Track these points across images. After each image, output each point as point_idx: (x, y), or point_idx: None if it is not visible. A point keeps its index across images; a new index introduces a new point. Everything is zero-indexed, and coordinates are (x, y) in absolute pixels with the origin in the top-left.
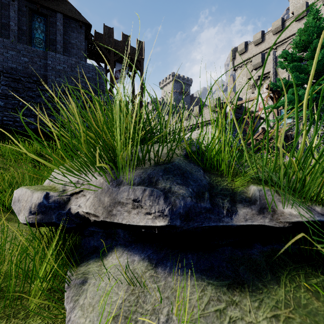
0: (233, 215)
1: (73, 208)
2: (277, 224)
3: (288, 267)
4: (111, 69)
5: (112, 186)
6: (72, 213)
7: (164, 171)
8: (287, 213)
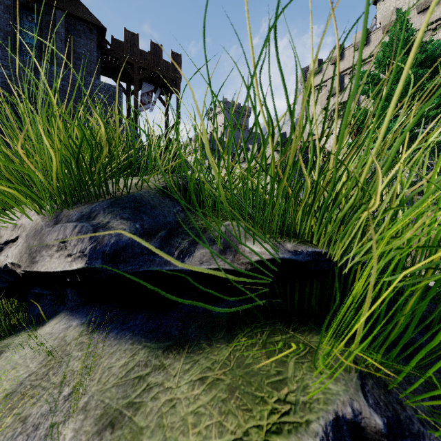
0: (187, 257)
1: (1, 260)
2: (238, 267)
3: (255, 324)
4: (134, 91)
5: (46, 226)
6: (0, 267)
7: (111, 204)
8: (248, 251)
